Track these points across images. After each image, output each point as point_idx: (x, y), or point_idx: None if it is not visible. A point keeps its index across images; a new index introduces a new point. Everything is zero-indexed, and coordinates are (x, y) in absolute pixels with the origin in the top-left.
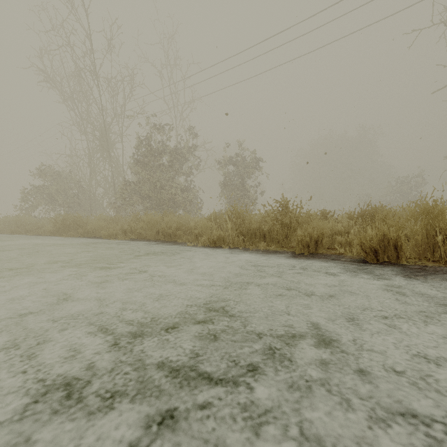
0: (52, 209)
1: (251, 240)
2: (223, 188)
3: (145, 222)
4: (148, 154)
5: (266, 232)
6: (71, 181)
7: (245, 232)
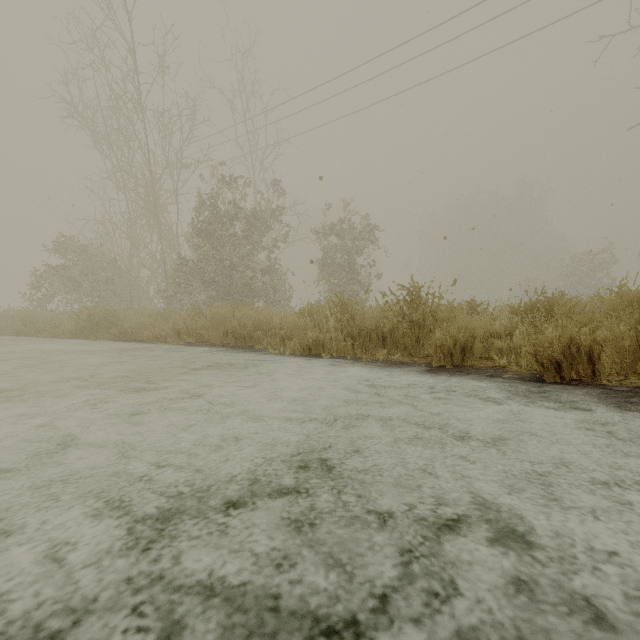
0: (75, 300)
1: (365, 345)
2: (322, 270)
3: (208, 318)
4: (213, 220)
5: (387, 333)
6: (103, 259)
7: (355, 333)
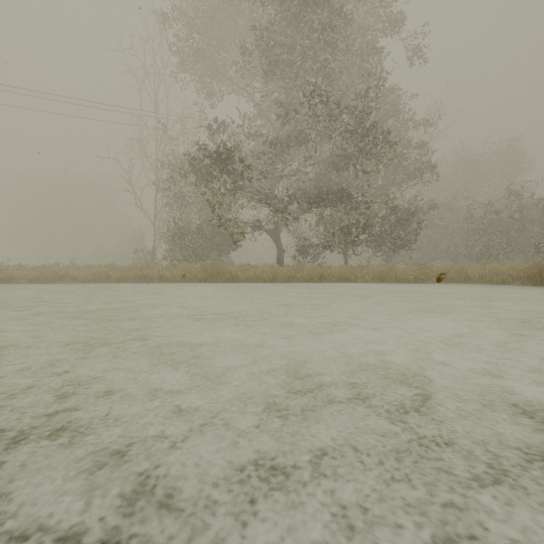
0: None
1: None
2: None
3: None
4: None
5: None
6: None
7: None
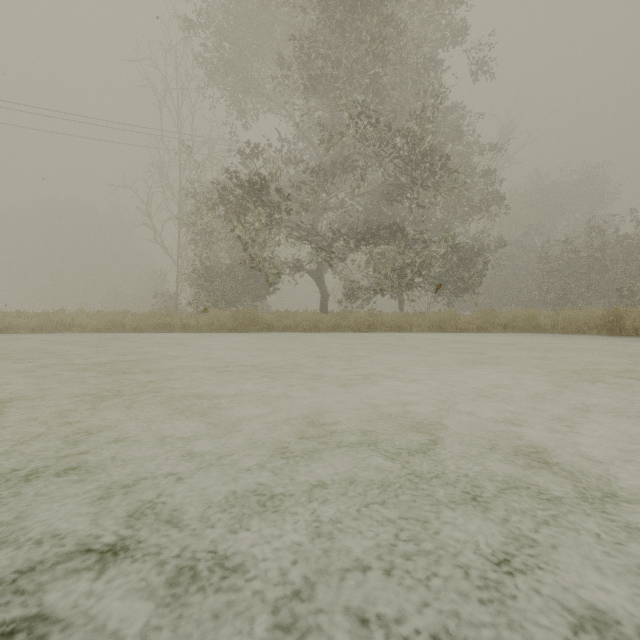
0: None
1: None
2: None
3: None
4: None
5: None
6: None
7: None
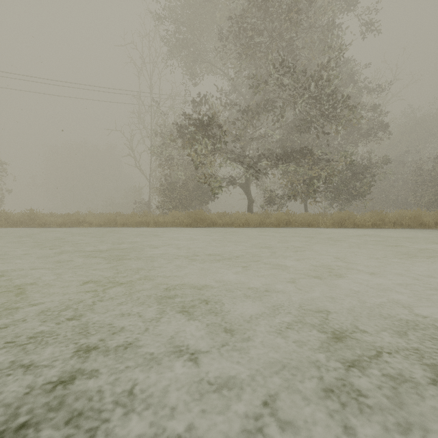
0: None
1: (15, 225)
2: None
3: None
4: None
5: (23, 221)
6: None
7: (11, 221)
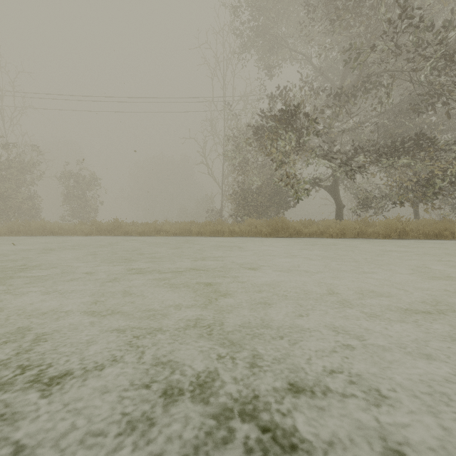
0: None
1: (103, 233)
2: (67, 199)
3: (35, 226)
4: None
5: (110, 230)
6: None
7: (101, 230)
